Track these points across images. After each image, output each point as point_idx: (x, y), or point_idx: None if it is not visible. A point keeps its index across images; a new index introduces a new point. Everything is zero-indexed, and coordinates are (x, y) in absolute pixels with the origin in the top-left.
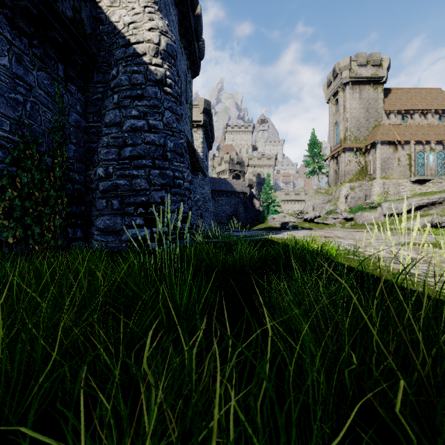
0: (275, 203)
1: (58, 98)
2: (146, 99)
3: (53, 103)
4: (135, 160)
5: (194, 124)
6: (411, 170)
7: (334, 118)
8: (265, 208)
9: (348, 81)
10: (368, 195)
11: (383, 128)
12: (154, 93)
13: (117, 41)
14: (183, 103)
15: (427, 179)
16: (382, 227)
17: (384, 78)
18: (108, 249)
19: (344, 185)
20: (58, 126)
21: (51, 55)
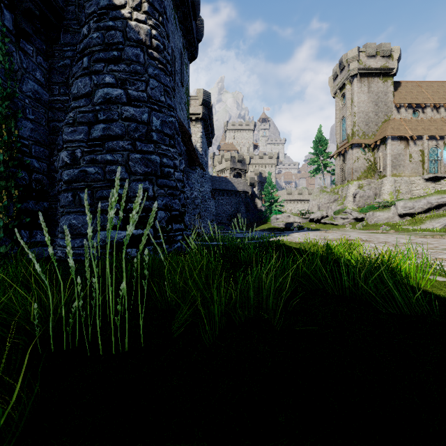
0: (278, 202)
1: (3, 55)
2: (124, 62)
3: None
4: (110, 142)
5: (192, 117)
6: (424, 167)
7: (340, 113)
8: (267, 208)
9: (356, 72)
10: (378, 194)
11: (393, 122)
12: (136, 56)
13: None
14: (177, 84)
15: (442, 176)
16: (397, 228)
17: (395, 70)
18: (74, 258)
19: (352, 184)
20: (2, 92)
21: None
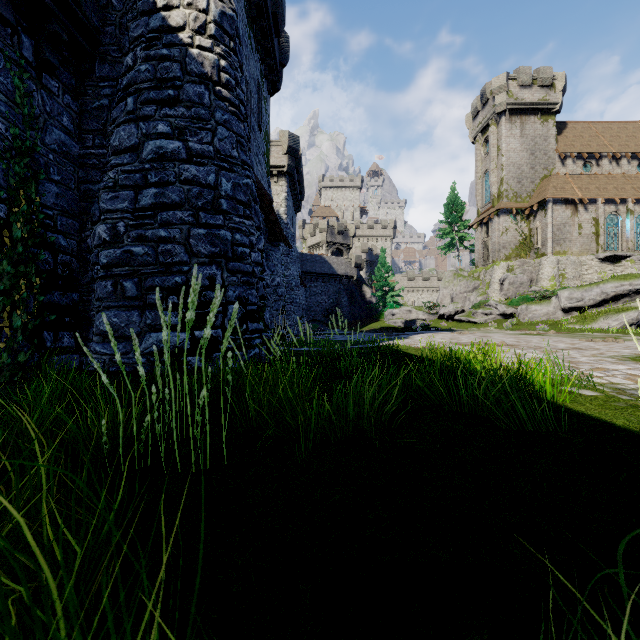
0: (395, 291)
1: (21, 97)
2: (183, 105)
3: (9, 105)
4: (164, 212)
5: (273, 170)
6: (599, 242)
7: (482, 165)
8: (380, 300)
9: (504, 109)
10: (535, 280)
11: (556, 179)
12: (198, 96)
13: (134, 6)
14: (253, 128)
15: (624, 255)
16: (560, 328)
17: (558, 106)
18: (115, 369)
19: (498, 265)
20: (19, 146)
21: (2, 14)
